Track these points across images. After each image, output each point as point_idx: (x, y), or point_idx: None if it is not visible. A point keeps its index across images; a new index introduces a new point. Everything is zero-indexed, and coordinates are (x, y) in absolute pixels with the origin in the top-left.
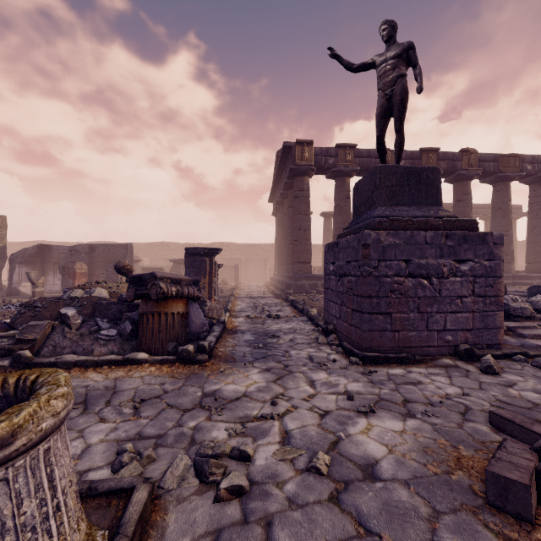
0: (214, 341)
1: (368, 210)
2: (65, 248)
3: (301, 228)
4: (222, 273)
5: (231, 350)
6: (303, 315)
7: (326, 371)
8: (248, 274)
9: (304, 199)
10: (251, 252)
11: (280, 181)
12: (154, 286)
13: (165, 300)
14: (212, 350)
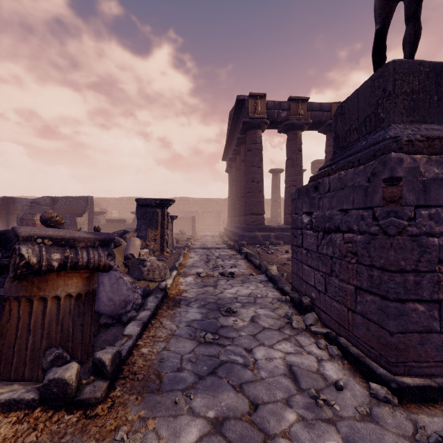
0: (135, 335)
1: (366, 136)
2: (28, 200)
3: (254, 180)
4: (181, 224)
5: (161, 350)
6: (261, 273)
7: (337, 429)
8: (205, 224)
9: (257, 151)
10: (207, 205)
11: (233, 138)
12: (14, 252)
13: (41, 275)
14: (127, 356)
